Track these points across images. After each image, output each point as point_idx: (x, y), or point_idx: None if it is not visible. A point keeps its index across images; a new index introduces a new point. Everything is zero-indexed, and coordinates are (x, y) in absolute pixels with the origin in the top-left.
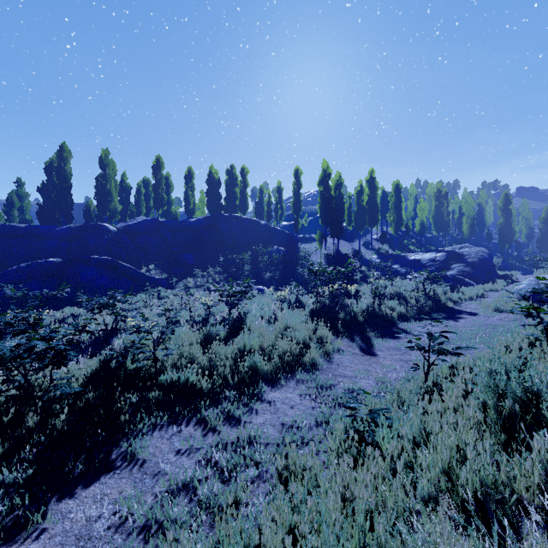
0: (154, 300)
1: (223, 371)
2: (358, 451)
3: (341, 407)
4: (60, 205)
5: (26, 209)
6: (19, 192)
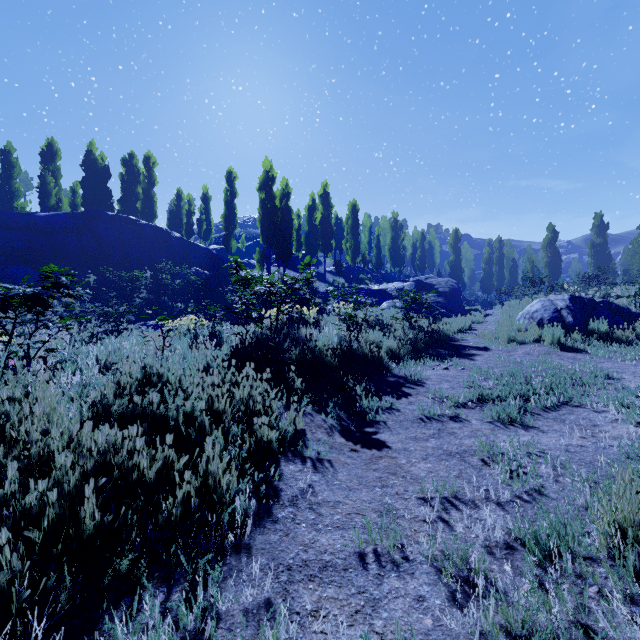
0: None
1: None
2: None
3: None
4: None
5: None
6: None
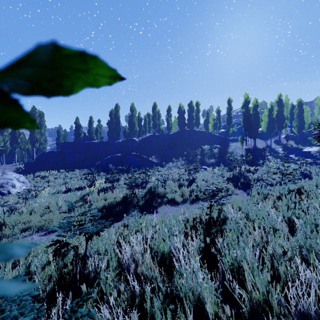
0: (156, 172)
1: (186, 195)
2: None
3: None
4: (116, 130)
5: (101, 132)
6: (99, 125)
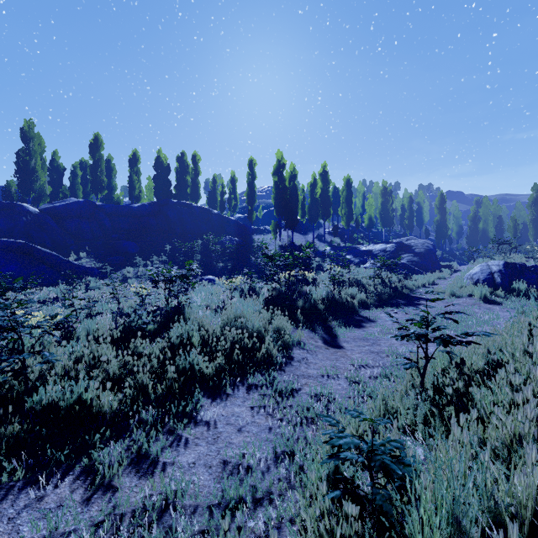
0: (79, 292)
1: (141, 380)
2: (354, 531)
3: (309, 424)
4: None
5: None
6: None
